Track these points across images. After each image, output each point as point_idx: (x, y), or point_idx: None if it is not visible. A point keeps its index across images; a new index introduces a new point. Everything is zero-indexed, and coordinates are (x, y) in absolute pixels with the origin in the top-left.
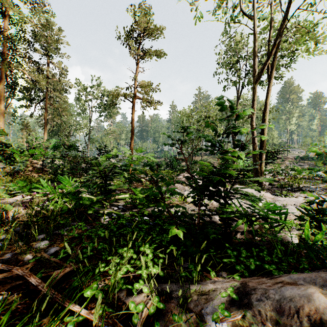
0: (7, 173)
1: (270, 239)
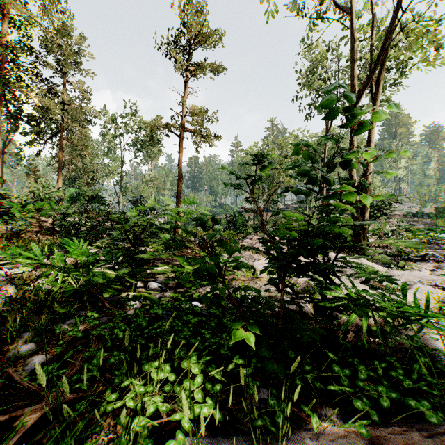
0: (3, 235)
1: (399, 343)
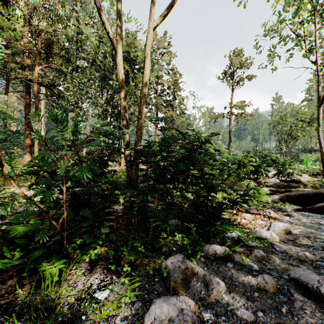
0: None
1: None
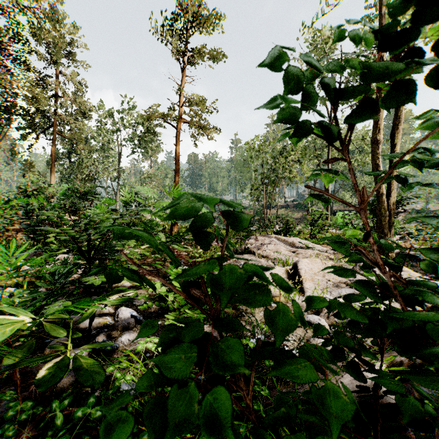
0: None
1: None
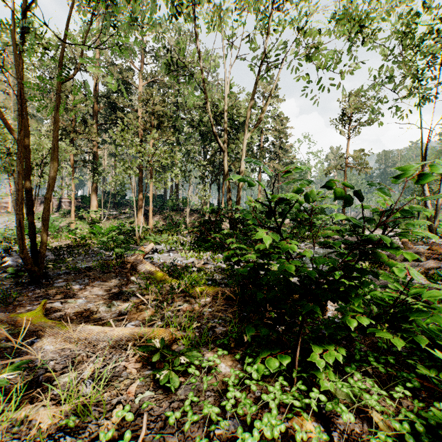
0: None
1: None
